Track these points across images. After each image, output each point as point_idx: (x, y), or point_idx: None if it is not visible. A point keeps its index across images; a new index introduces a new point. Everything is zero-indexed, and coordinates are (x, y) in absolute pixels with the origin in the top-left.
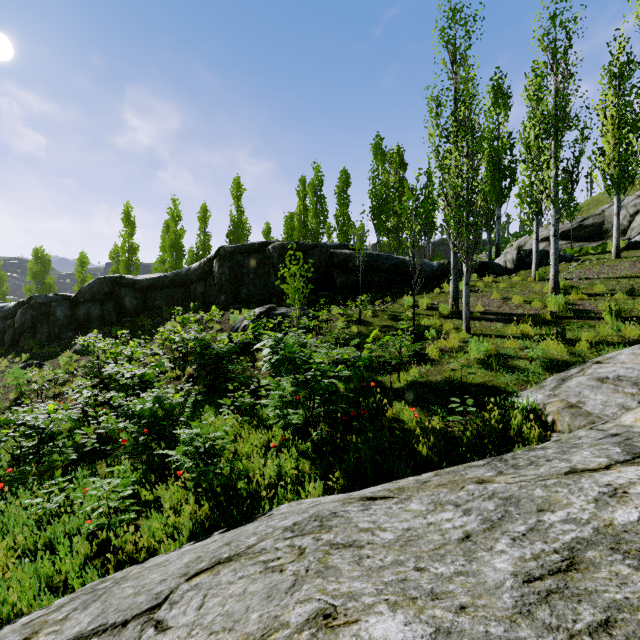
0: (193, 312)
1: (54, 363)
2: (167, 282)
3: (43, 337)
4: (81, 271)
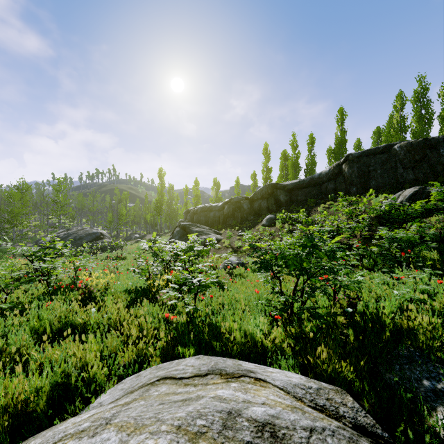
0: (330, 201)
1: (254, 231)
2: (305, 184)
3: (238, 219)
4: (236, 187)
